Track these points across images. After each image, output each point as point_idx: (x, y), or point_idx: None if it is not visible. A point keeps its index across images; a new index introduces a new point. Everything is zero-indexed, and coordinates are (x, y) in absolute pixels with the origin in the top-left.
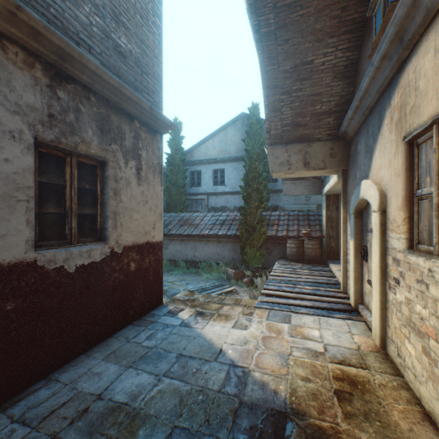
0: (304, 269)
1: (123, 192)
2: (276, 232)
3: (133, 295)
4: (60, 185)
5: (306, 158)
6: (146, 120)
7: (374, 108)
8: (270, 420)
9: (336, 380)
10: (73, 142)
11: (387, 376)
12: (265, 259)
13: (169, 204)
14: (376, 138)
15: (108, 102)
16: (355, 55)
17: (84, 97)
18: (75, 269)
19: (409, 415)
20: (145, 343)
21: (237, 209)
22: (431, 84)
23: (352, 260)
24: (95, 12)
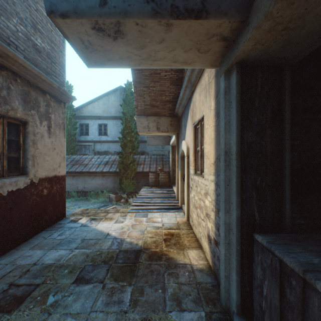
0: (159, 190)
1: (39, 142)
2: (142, 168)
3: (45, 211)
4: None
5: (158, 125)
6: (55, 94)
7: (186, 106)
8: (134, 253)
9: (165, 235)
10: (5, 109)
11: (187, 230)
12: (136, 186)
13: None
14: (187, 121)
15: (29, 82)
16: (181, 75)
17: (13, 79)
18: (7, 194)
19: (190, 241)
20: (59, 238)
21: (117, 153)
22: (198, 106)
23: (179, 182)
24: (20, 23)
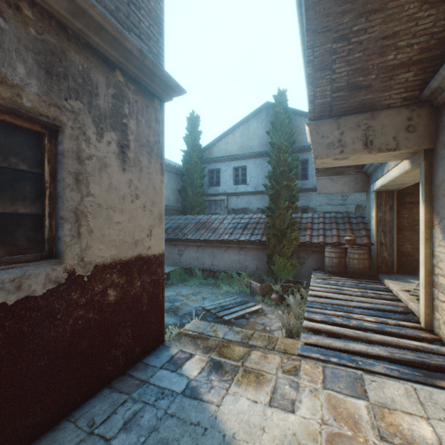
0: (352, 286)
1: (93, 179)
2: (310, 237)
3: (113, 340)
4: None
5: (367, 136)
6: (135, 73)
7: None
8: None
9: None
10: None
11: None
12: (296, 270)
13: (186, 205)
14: None
15: (63, 28)
16: None
17: (6, 2)
18: None
19: None
20: (118, 442)
21: (261, 211)
22: None
23: None
24: None
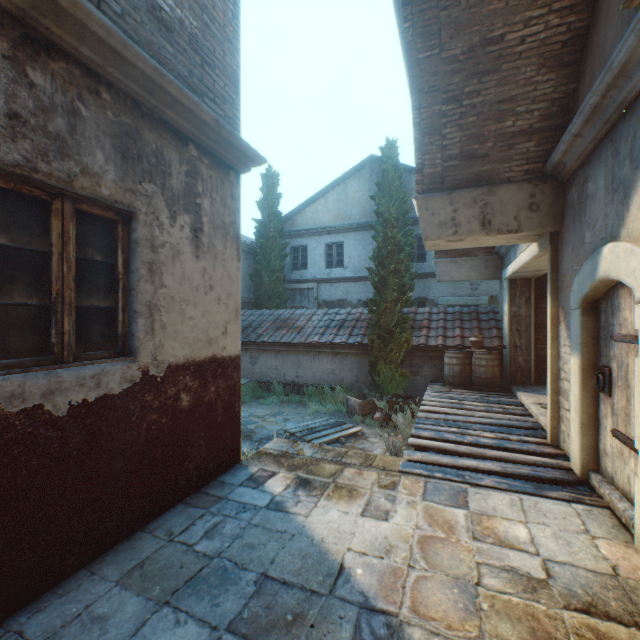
0: (476, 400)
1: (166, 269)
2: (425, 339)
3: (186, 451)
4: (39, 252)
5: (485, 214)
6: (210, 145)
7: (635, 104)
8: None
9: None
10: (62, 171)
11: None
12: (409, 382)
13: (260, 296)
14: None
15: (137, 106)
16: (584, 21)
17: (88, 89)
18: (67, 411)
19: None
20: (201, 547)
21: (363, 304)
22: None
23: (575, 392)
24: None
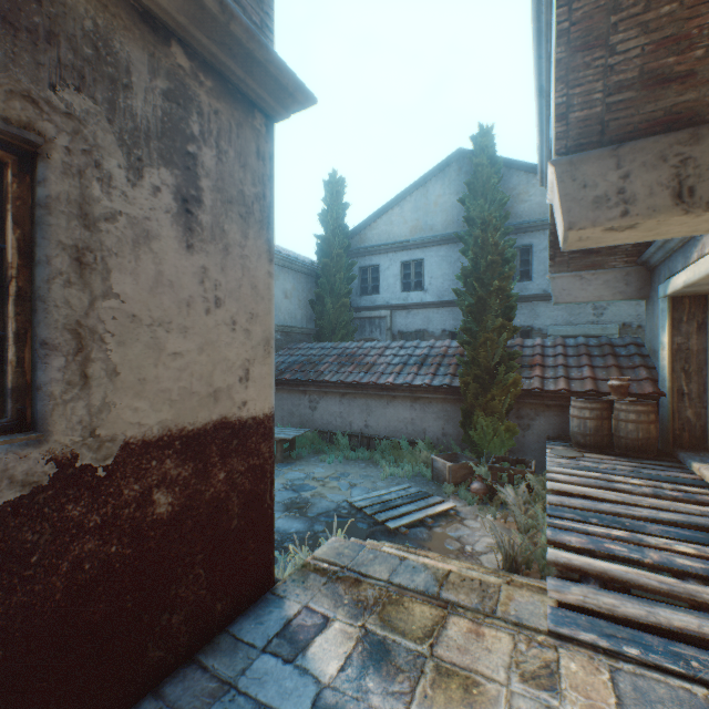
0: (629, 474)
1: (118, 263)
2: (540, 381)
3: (164, 595)
4: None
5: (683, 178)
6: (213, 53)
7: None
8: None
9: None
10: None
11: None
12: (515, 439)
13: (322, 326)
14: None
15: None
16: None
17: None
18: None
19: None
20: None
21: (448, 335)
22: None
23: None
24: None
